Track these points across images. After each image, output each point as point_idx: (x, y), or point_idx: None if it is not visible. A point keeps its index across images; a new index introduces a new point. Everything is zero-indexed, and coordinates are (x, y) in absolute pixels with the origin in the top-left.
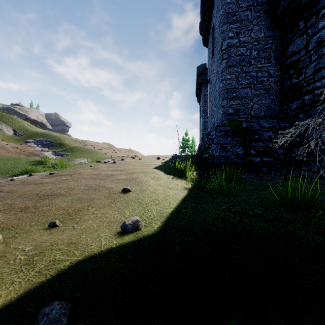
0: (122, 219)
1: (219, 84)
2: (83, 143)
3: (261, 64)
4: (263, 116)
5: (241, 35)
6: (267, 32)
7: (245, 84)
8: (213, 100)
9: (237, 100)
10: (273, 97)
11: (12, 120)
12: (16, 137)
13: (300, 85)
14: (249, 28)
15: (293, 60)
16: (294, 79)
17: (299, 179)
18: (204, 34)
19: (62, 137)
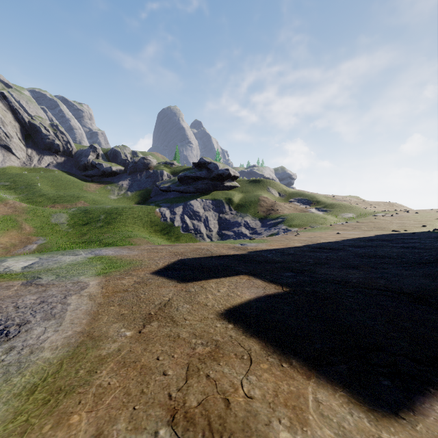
0: (430, 230)
1: None
2: (335, 199)
3: None
4: None
5: None
6: None
7: None
8: None
9: None
10: None
11: (275, 185)
12: (281, 198)
13: None
14: None
15: None
16: None
17: None
18: None
19: (315, 195)
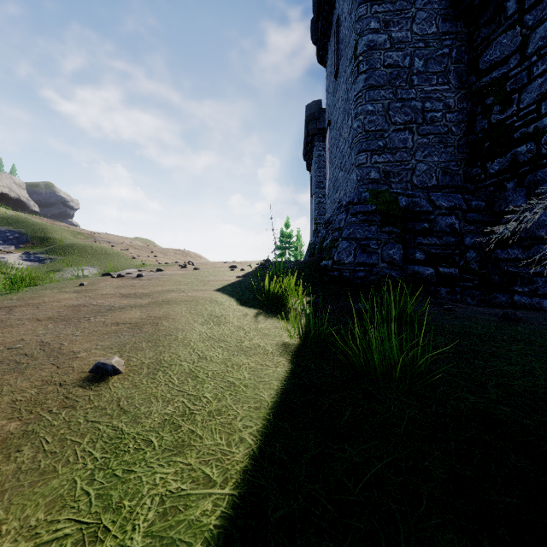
0: None
1: (351, 124)
2: (92, 239)
3: (431, 86)
4: (435, 186)
5: (395, 28)
6: (443, 24)
7: (400, 123)
8: (337, 158)
9: (387, 154)
10: (453, 150)
11: None
12: None
13: (508, 126)
14: (408, 15)
15: (494, 78)
16: (495, 114)
17: (523, 312)
18: (319, 41)
19: (48, 226)
